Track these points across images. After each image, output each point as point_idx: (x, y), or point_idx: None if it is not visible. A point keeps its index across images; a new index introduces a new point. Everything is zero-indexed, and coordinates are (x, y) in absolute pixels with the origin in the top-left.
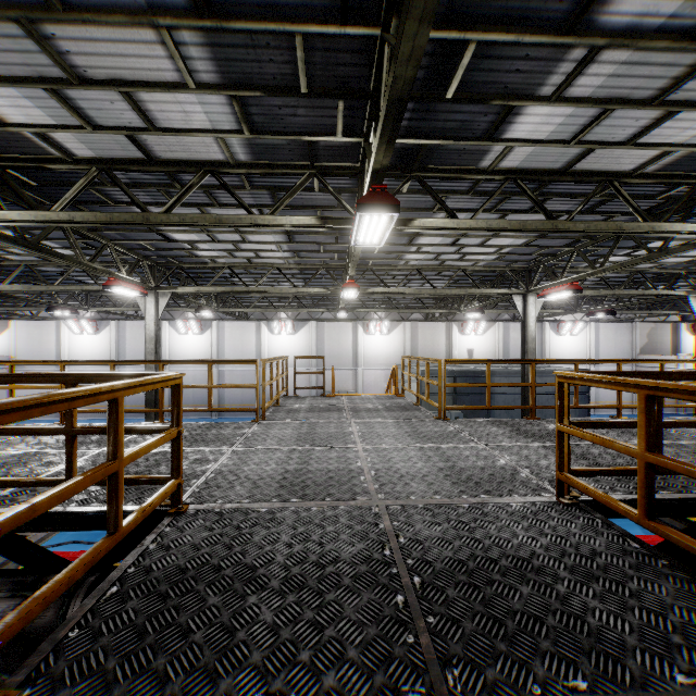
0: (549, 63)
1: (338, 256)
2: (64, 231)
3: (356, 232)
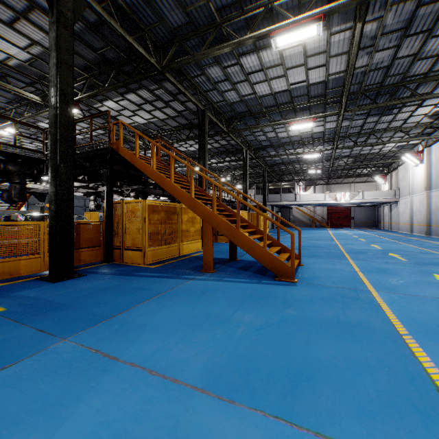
0: (116, 96)
1: None
2: None
3: None
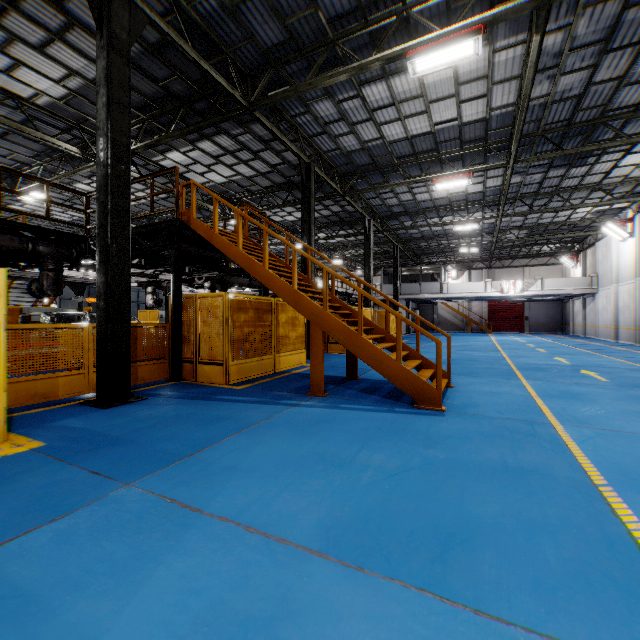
0: (184, 145)
1: (18, 165)
2: None
3: None
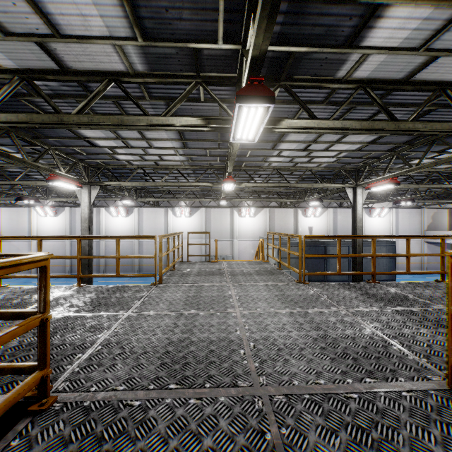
0: None
1: (220, 159)
2: (11, 137)
3: (234, 128)
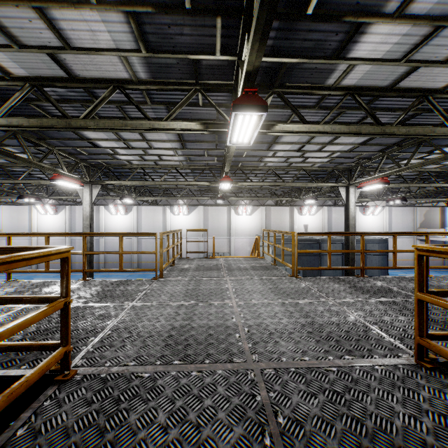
0: None
1: (217, 159)
2: (18, 138)
3: (231, 132)
